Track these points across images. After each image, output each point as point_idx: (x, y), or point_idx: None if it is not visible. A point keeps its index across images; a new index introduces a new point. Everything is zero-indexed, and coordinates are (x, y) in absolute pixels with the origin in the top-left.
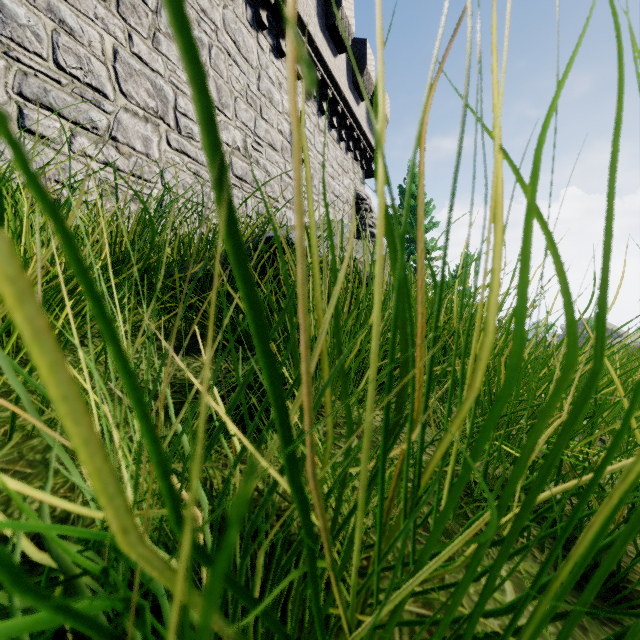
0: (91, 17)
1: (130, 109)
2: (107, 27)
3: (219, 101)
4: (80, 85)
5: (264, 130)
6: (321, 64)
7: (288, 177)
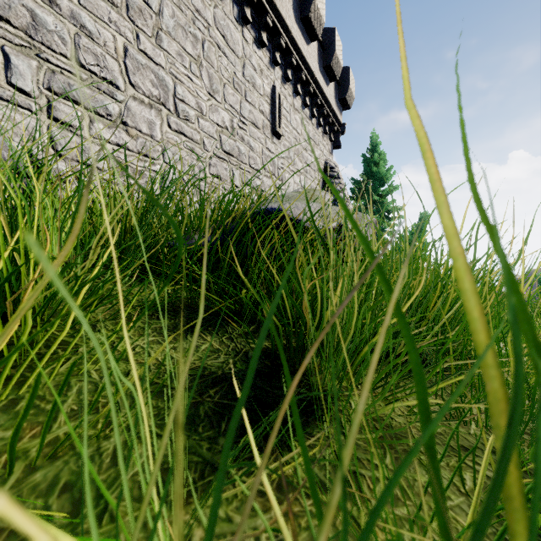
0: (106, 21)
1: (137, 98)
2: (119, 29)
3: (210, 87)
4: (97, 79)
5: (248, 111)
6: (296, 51)
7: (268, 150)
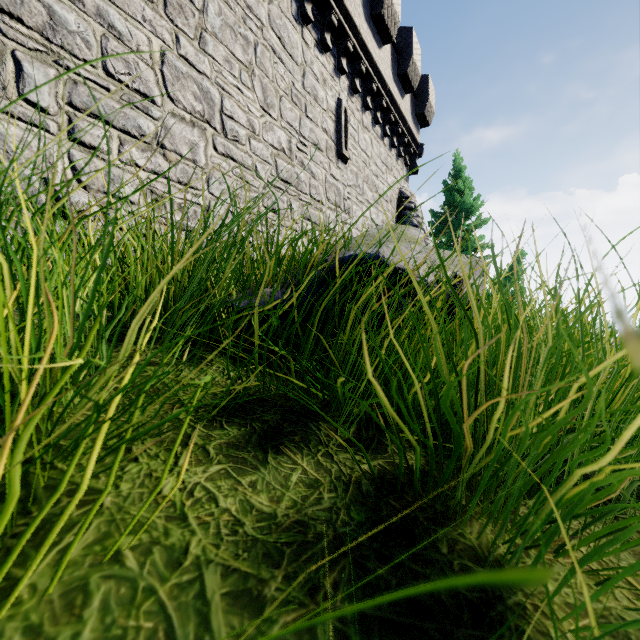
0: (139, 20)
1: (177, 114)
2: (155, 29)
3: (264, 101)
4: (128, 91)
5: (309, 129)
6: (366, 57)
7: (332, 177)
